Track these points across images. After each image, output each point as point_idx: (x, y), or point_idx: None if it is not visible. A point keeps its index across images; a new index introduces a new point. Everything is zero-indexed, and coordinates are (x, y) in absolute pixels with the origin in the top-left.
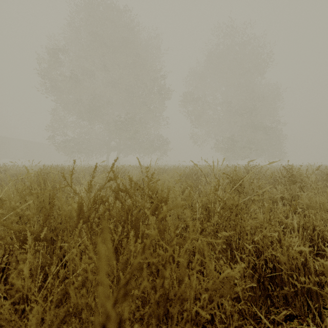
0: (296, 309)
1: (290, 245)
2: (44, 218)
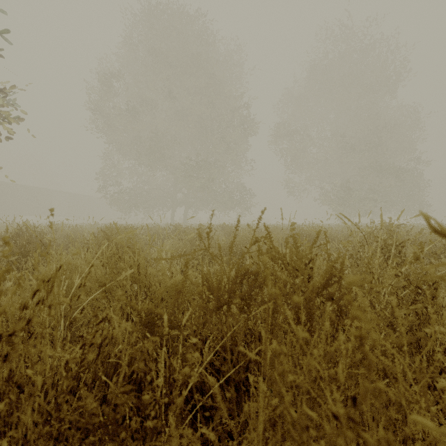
0: None
1: None
2: (176, 294)
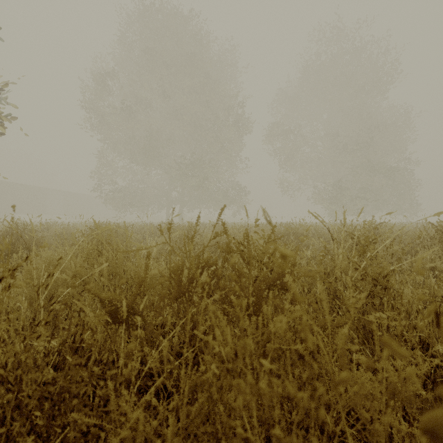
0: None
1: None
2: (138, 284)
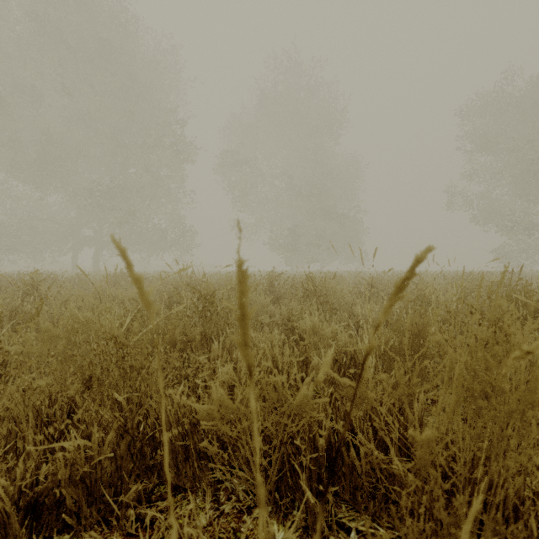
0: (188, 479)
1: (209, 388)
2: None
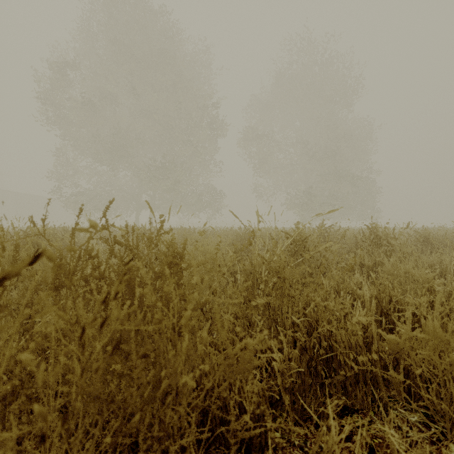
0: (357, 401)
1: None
2: None
